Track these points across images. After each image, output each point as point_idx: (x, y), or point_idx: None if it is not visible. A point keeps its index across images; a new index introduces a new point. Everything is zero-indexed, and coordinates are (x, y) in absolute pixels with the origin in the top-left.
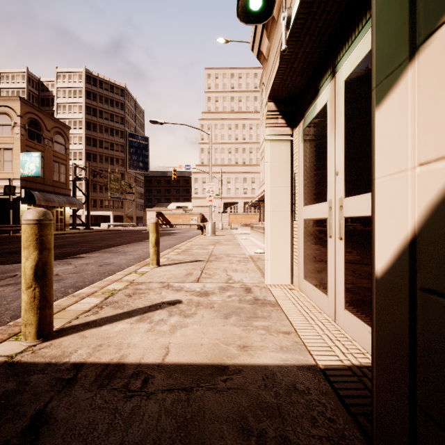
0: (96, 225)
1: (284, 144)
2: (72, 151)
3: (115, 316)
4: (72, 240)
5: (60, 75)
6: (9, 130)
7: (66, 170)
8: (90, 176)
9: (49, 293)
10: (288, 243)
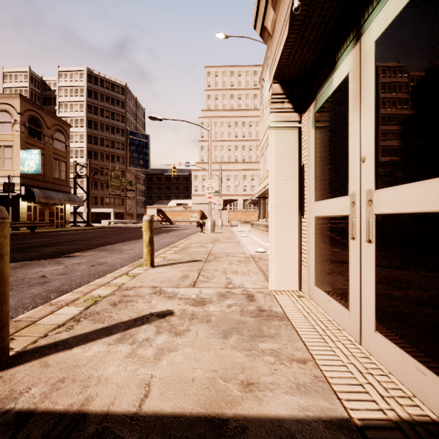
0: (97, 222)
1: (291, 131)
2: (74, 149)
3: (91, 334)
4: (70, 237)
5: (61, 74)
6: (9, 127)
7: (66, 168)
8: (90, 174)
9: (1, 311)
10: (296, 243)
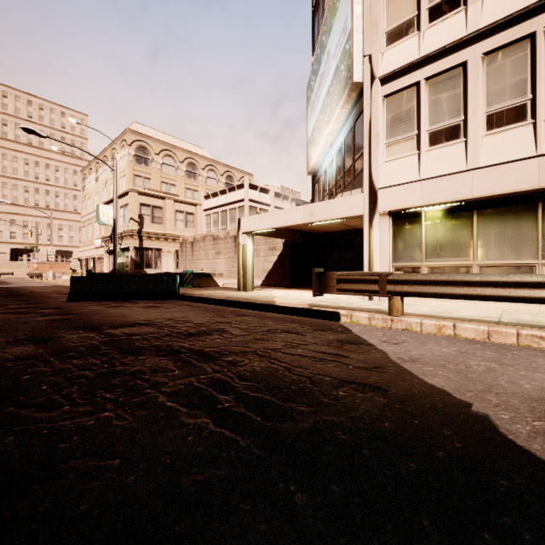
0: None
1: (108, 258)
2: None
3: None
4: None
5: None
6: None
7: None
8: None
9: None
10: None
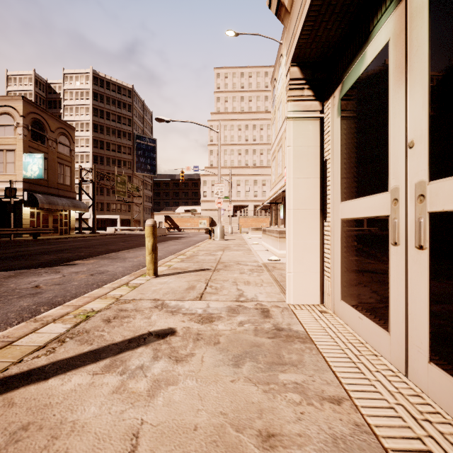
0: (103, 229)
1: (312, 122)
2: (79, 153)
3: (75, 359)
4: (73, 244)
5: (67, 77)
6: (11, 131)
7: (71, 172)
8: (95, 179)
9: None
10: (317, 250)
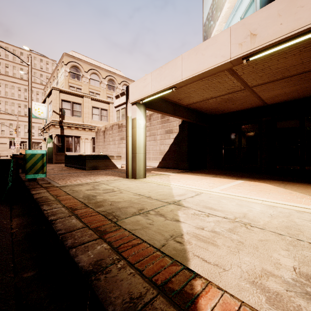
0: None
1: (45, 144)
2: None
3: None
4: None
5: None
6: None
7: None
8: None
9: None
10: None
